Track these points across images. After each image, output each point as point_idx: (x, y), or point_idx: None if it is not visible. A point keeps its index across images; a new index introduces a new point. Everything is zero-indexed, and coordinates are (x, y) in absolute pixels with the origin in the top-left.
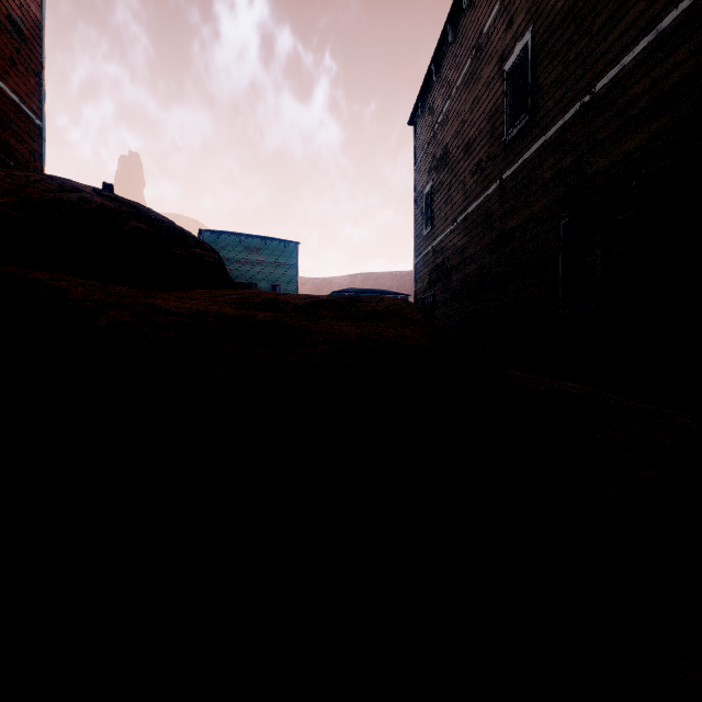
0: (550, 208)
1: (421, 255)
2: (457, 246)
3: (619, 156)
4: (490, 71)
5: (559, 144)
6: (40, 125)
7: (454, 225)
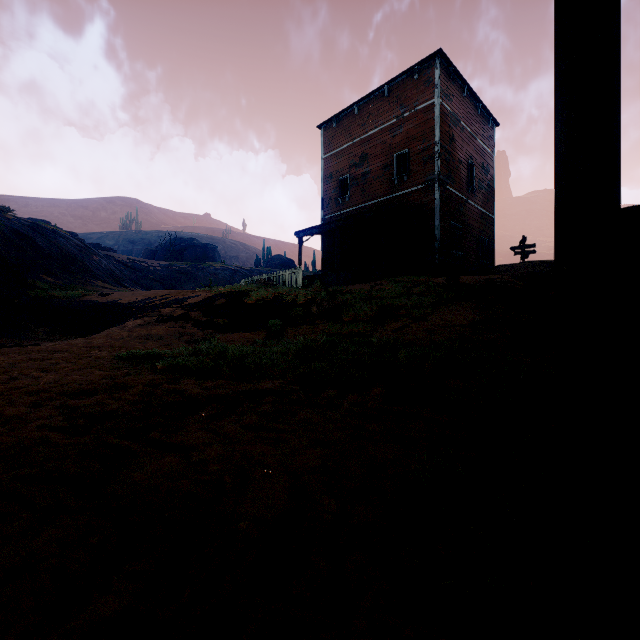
0: None
1: None
2: None
3: None
4: None
5: None
6: (493, 218)
7: None
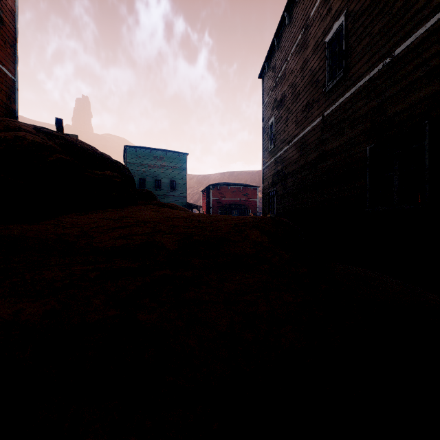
0: (359, 137)
1: (267, 163)
2: (292, 159)
3: (413, 101)
4: (315, 42)
5: (366, 92)
6: (14, 80)
7: (289, 145)
